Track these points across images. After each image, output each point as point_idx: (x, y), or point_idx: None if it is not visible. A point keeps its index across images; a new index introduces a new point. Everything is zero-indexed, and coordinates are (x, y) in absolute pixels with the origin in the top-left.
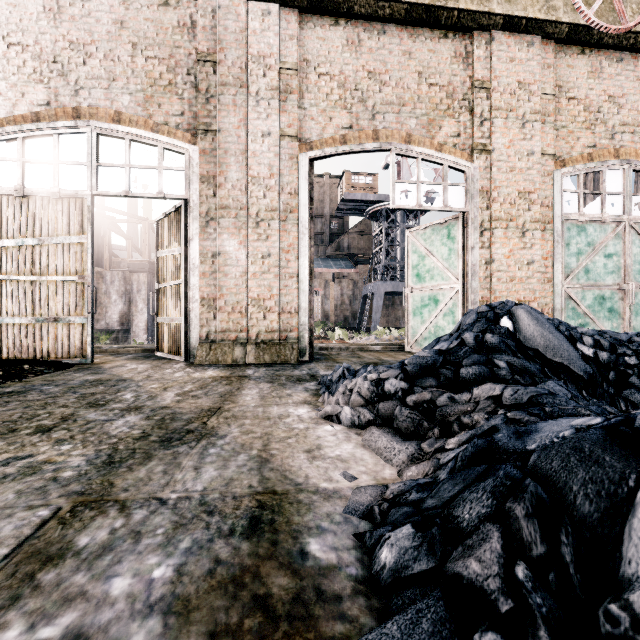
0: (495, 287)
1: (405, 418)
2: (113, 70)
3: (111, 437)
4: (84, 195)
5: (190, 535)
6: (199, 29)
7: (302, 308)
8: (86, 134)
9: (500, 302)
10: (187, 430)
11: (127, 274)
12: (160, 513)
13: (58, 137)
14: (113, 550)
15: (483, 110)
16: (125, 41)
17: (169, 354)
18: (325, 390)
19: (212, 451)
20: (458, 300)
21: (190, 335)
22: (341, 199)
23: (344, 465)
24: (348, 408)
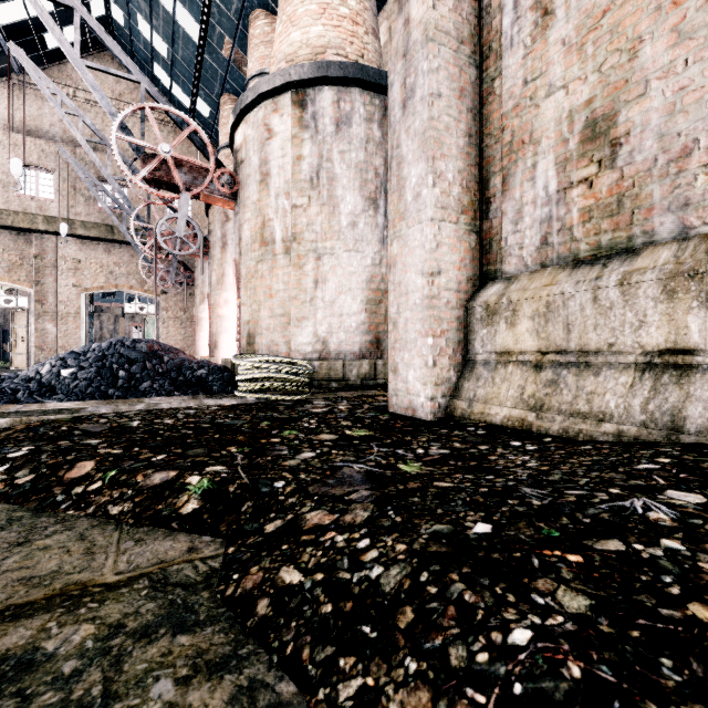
0: (169, 342)
1: None
2: None
3: None
4: None
5: None
6: (35, 245)
7: None
8: None
9: None
10: None
11: None
12: None
13: None
14: None
15: None
16: None
17: (19, 368)
18: None
19: None
20: None
21: (31, 360)
22: None
23: None
24: None
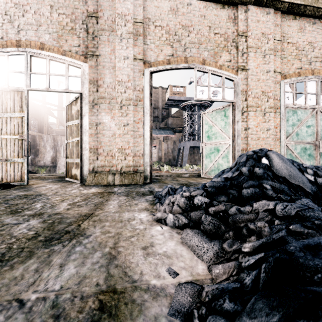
0: (250, 142)
1: (208, 223)
2: (39, 20)
3: (12, 237)
4: (23, 90)
5: None
6: None
7: (146, 154)
8: (24, 55)
9: (260, 149)
10: (66, 231)
11: (55, 136)
12: (14, 319)
13: (7, 57)
14: None
15: (243, 47)
16: (46, 4)
17: (72, 179)
18: (157, 201)
19: (77, 249)
20: (230, 149)
21: (83, 168)
22: (167, 99)
23: (169, 261)
24: (171, 215)
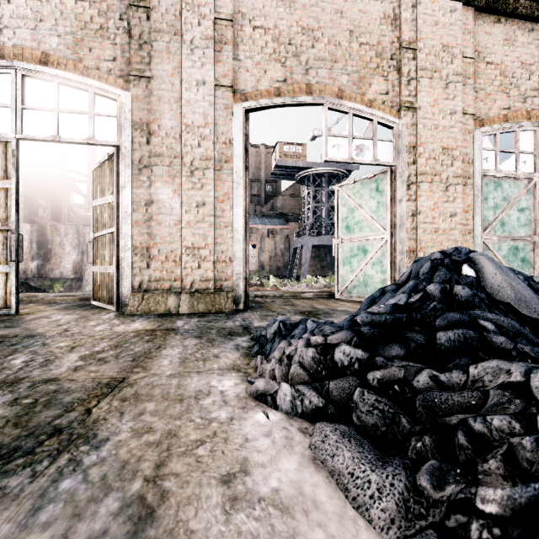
0: (421, 238)
1: (370, 408)
2: (40, 10)
3: None
4: (8, 138)
5: None
6: None
7: (237, 257)
8: (10, 75)
9: (454, 248)
10: (54, 428)
11: (80, 227)
12: None
13: None
14: None
15: (410, 70)
16: None
17: (103, 303)
18: (258, 349)
19: (64, 486)
20: (386, 250)
21: (122, 284)
22: (275, 165)
23: (286, 525)
24: (287, 386)
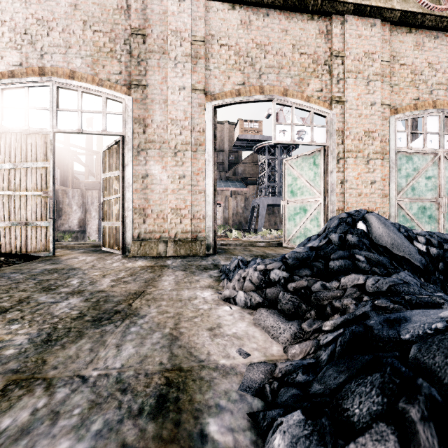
0: (348, 200)
1: (287, 301)
2: (69, 40)
3: (54, 317)
4: (47, 132)
5: (103, 415)
6: (132, 11)
7: (208, 215)
8: (49, 87)
9: (356, 210)
10: (115, 311)
11: (84, 191)
12: (80, 391)
13: (28, 89)
14: (30, 433)
15: (339, 72)
16: (78, 19)
17: (111, 249)
18: (224, 277)
19: (133, 329)
20: (321, 209)
21: (126, 235)
22: (236, 139)
23: (239, 342)
24: (242, 292)
